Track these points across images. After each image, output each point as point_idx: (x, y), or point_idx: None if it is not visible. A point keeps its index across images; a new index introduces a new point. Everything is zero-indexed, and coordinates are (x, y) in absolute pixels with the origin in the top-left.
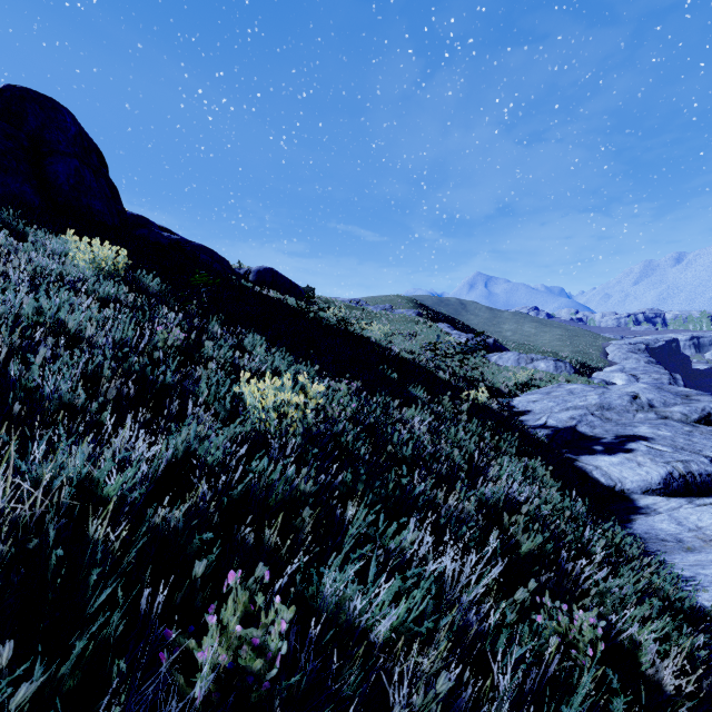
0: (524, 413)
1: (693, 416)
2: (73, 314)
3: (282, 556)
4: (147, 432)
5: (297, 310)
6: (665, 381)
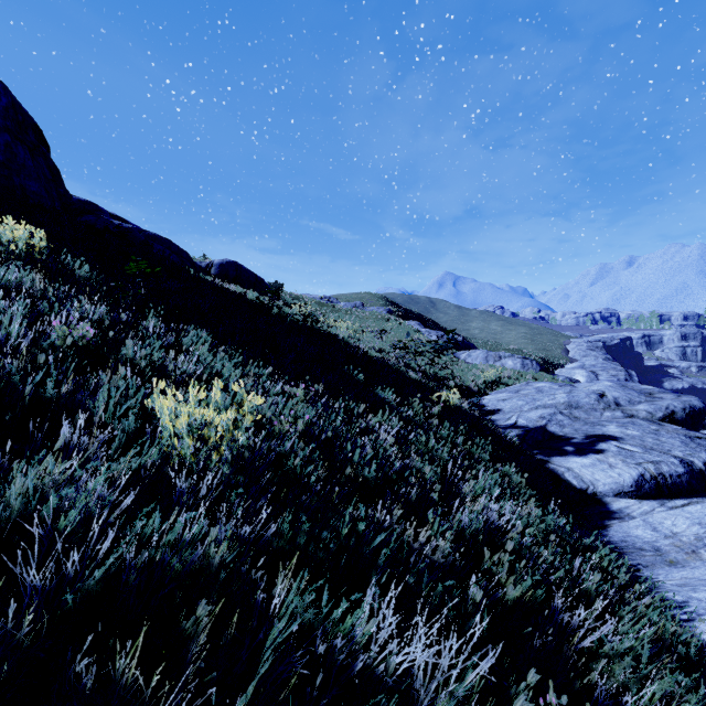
0: (494, 412)
1: (658, 414)
2: None
3: None
4: None
5: (259, 306)
6: (622, 377)
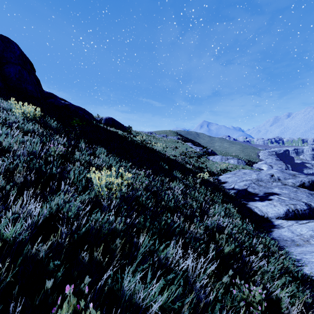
0: (224, 182)
1: (297, 184)
2: (6, 139)
3: (103, 267)
4: (38, 199)
5: (123, 137)
6: (284, 167)
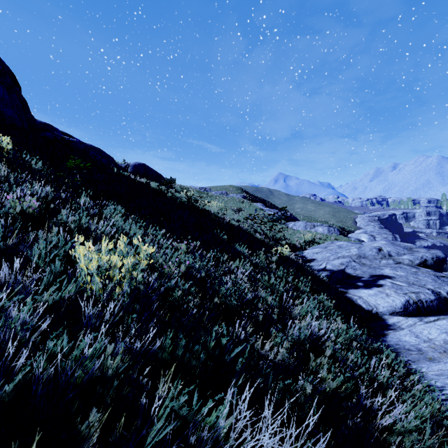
0: (311, 260)
1: (416, 262)
2: None
3: None
4: None
5: (159, 191)
6: (390, 238)
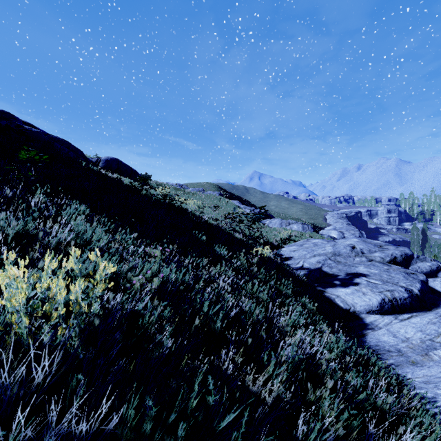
0: (288, 258)
1: (387, 259)
2: None
3: None
4: None
5: (132, 188)
6: (357, 235)
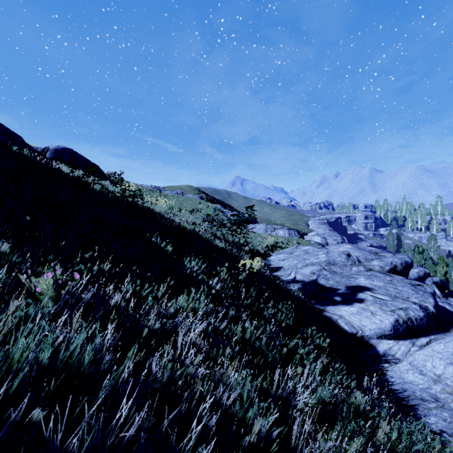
0: (277, 269)
1: (386, 268)
2: None
3: None
4: None
5: (80, 182)
6: (339, 240)
